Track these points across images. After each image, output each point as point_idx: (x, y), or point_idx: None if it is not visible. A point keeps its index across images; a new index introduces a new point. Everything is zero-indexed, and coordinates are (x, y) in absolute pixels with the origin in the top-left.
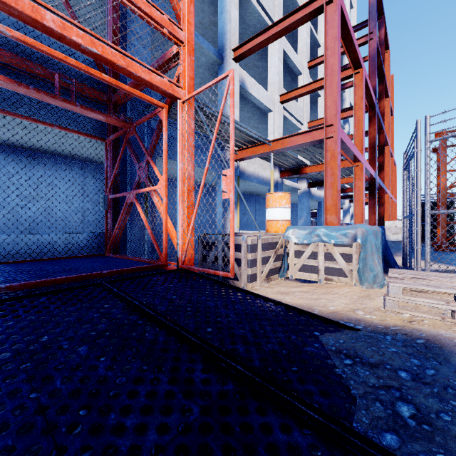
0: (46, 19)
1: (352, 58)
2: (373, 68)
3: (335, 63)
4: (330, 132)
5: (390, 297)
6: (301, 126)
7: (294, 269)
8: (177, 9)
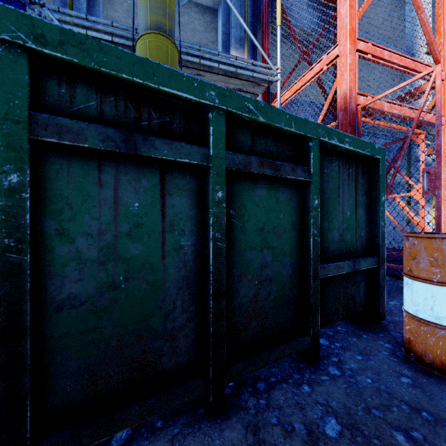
0: (384, 107)
1: None
2: None
3: None
4: None
5: None
6: None
7: None
8: (437, 57)
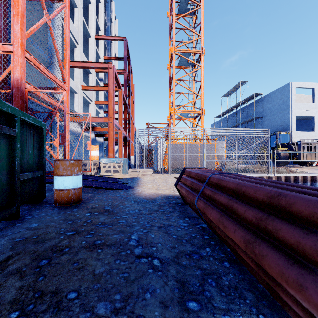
0: (41, 95)
1: (118, 85)
2: (126, 86)
3: (113, 93)
4: (111, 120)
5: (129, 173)
6: (91, 102)
7: (103, 172)
8: (64, 79)
